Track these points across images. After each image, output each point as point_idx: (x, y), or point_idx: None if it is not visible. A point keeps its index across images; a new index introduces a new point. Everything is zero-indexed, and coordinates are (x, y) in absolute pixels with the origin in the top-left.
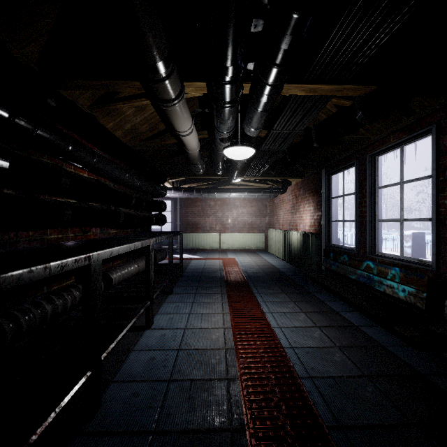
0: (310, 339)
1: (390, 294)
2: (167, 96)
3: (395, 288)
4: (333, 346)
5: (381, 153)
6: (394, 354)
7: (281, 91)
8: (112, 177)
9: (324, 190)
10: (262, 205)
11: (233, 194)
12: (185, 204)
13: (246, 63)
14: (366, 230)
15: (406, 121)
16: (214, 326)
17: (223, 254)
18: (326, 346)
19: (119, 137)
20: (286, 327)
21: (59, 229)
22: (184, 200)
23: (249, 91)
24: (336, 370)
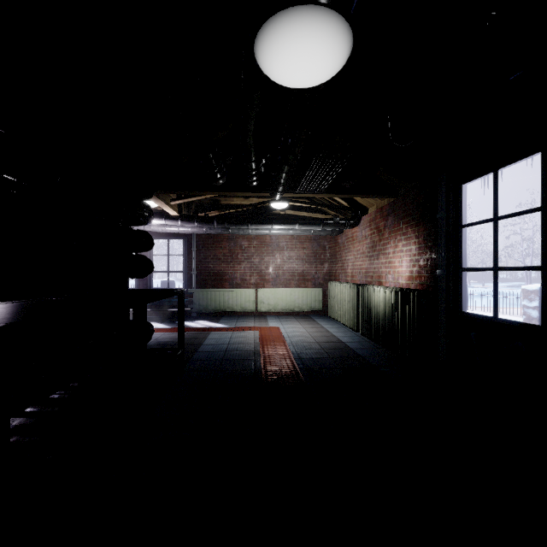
0: None
1: None
2: None
3: None
4: None
5: None
6: None
7: None
8: None
9: (444, 212)
10: (319, 247)
11: (277, 227)
12: (204, 244)
13: None
14: None
15: None
16: None
17: (261, 320)
18: None
19: None
20: None
21: None
22: (203, 239)
23: None
24: None
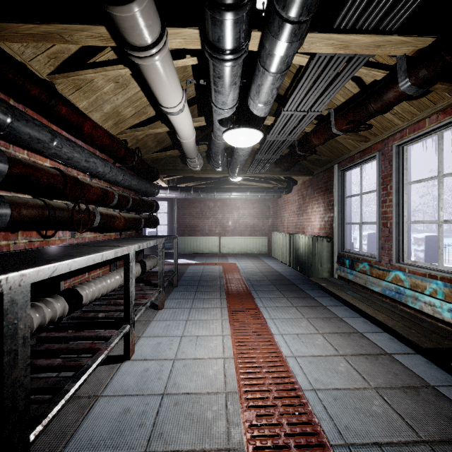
0: (335, 376)
1: (430, 313)
2: (140, 39)
3: (437, 307)
4: (367, 386)
5: (412, 141)
6: (451, 400)
7: (302, 47)
8: (85, 168)
9: (337, 188)
10: (265, 206)
11: (234, 194)
12: (182, 205)
13: (255, 2)
14: (391, 234)
15: (450, 99)
16: (212, 355)
17: (223, 259)
18: (358, 386)
19: (98, 122)
20: (302, 357)
21: (2, 233)
22: (182, 201)
23: (258, 46)
24: (381, 431)
